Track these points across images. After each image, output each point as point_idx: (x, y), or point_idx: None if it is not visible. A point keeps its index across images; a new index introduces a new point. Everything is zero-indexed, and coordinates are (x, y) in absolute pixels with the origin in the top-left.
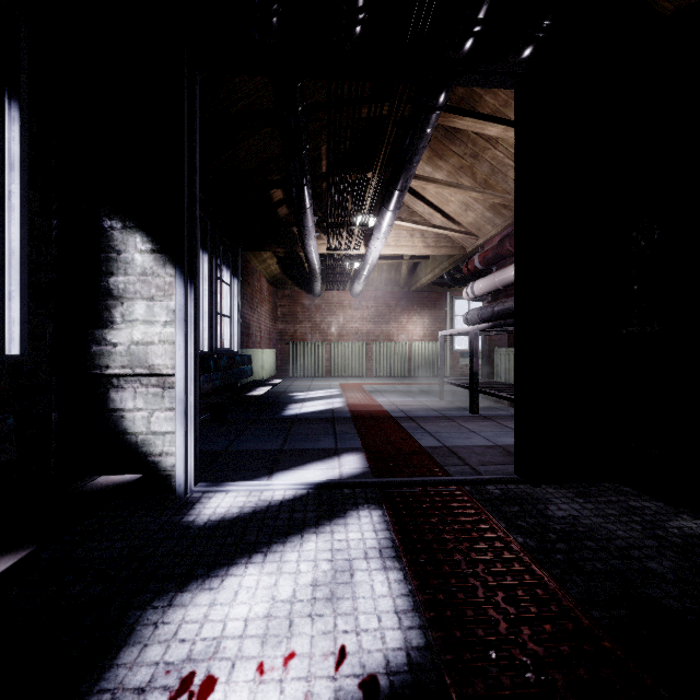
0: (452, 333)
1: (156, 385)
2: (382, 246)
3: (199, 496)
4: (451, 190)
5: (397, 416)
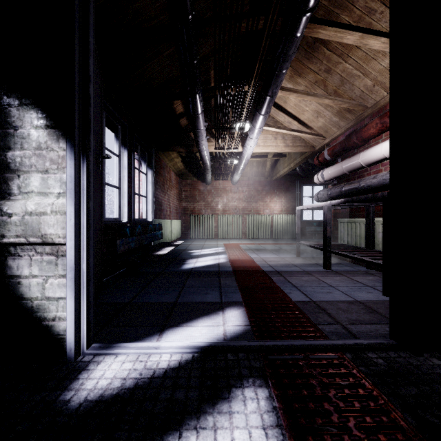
0: (307, 207)
1: (50, 253)
2: (254, 145)
3: (89, 359)
4: (308, 99)
5: (267, 270)
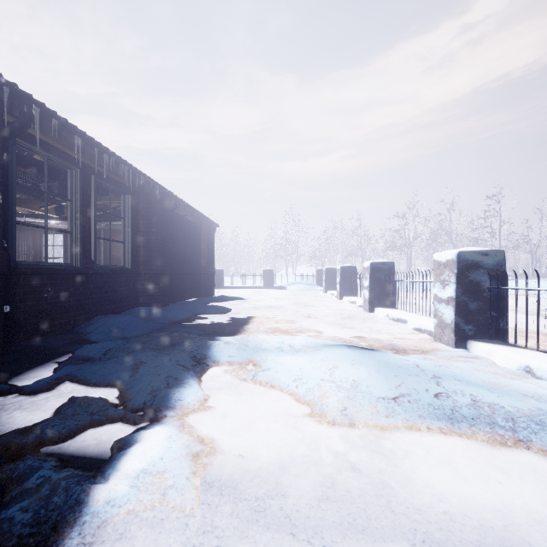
0: None
1: None
2: (36, 220)
3: None
4: None
5: None
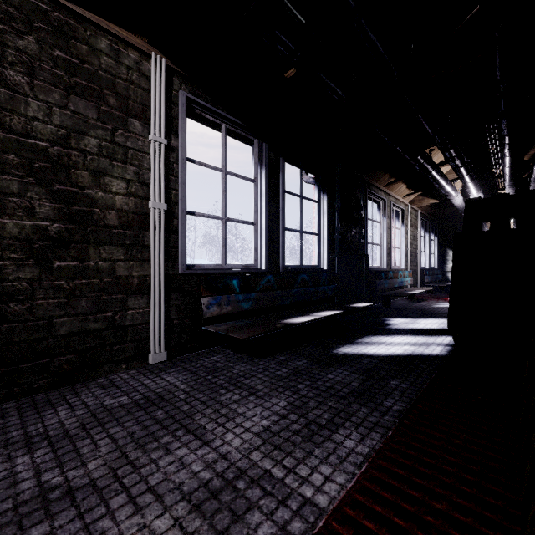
0: None
1: None
2: None
3: None
4: None
5: None
